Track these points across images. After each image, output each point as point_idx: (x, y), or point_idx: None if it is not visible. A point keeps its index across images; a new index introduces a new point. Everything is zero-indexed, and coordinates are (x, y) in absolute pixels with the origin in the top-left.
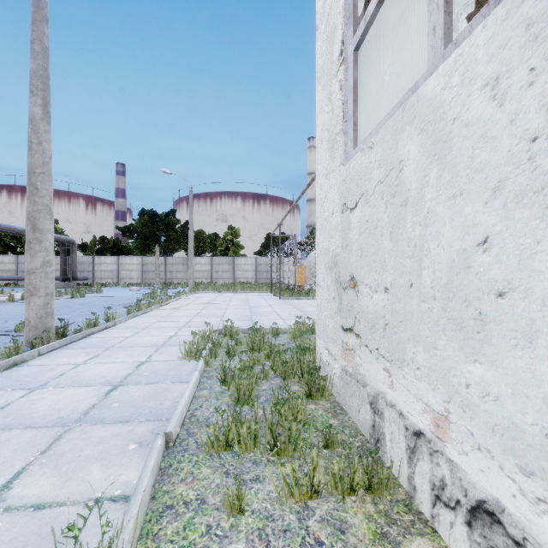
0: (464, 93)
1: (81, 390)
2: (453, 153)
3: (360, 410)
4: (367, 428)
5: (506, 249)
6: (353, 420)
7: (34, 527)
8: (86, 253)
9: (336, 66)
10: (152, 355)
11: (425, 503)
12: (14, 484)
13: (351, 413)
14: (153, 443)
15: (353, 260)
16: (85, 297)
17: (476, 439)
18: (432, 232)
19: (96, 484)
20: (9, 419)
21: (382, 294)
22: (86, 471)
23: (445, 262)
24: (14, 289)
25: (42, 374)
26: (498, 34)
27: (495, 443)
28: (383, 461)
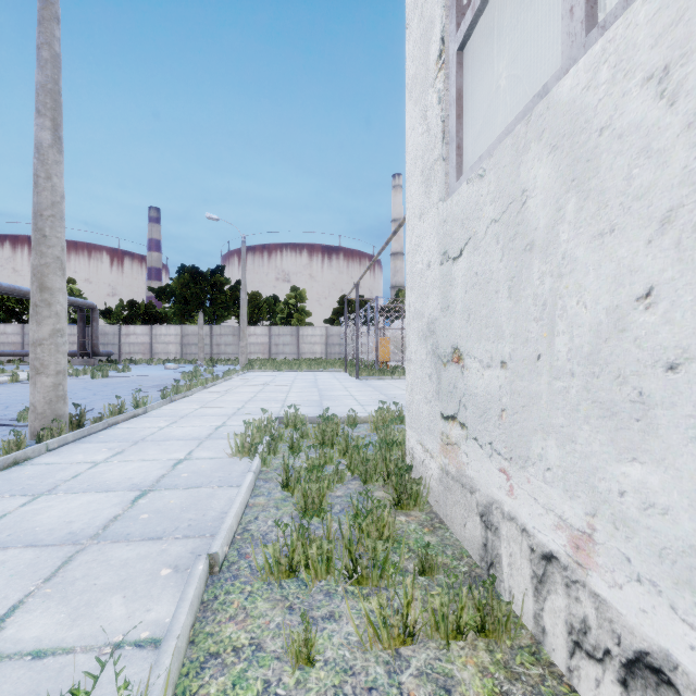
0: (616, 92)
1: (100, 496)
2: (600, 176)
3: (467, 524)
4: (476, 548)
5: (680, 304)
6: (456, 537)
7: (31, 683)
8: (110, 322)
9: (433, 72)
10: (193, 451)
11: (560, 652)
12: (6, 622)
13: (454, 528)
14: (193, 567)
15: (456, 326)
16: (108, 377)
17: (634, 567)
18: (570, 284)
19: (116, 623)
20: (5, 534)
21: (497, 369)
22: (104, 605)
23: (588, 324)
24: (20, 367)
25: (50, 476)
26: (668, 6)
27: (663, 574)
28: (498, 593)
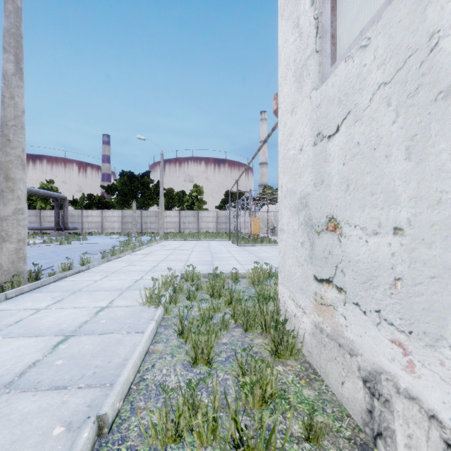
0: None
1: (30, 341)
2: None
3: (345, 383)
4: (358, 410)
5: None
6: (332, 391)
7: None
8: (76, 208)
9: None
10: (114, 300)
11: None
12: None
13: (329, 382)
14: (77, 435)
15: (332, 197)
16: (71, 244)
17: None
18: None
19: None
20: None
21: (388, 236)
22: None
23: None
24: None
25: None
26: None
27: None
28: None
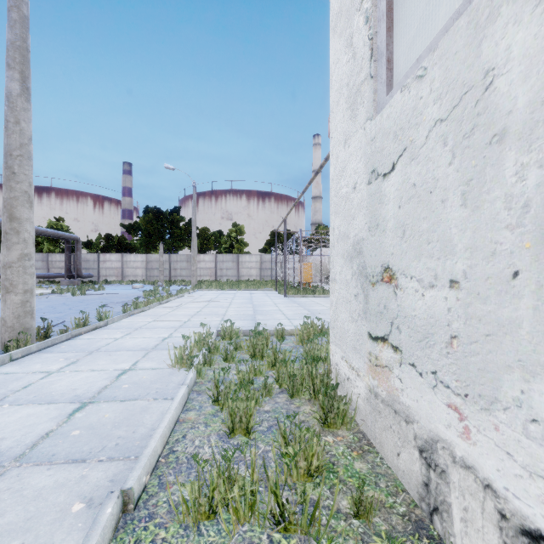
0: None
1: (41, 408)
2: None
3: (401, 454)
4: (414, 484)
5: None
6: (387, 464)
7: None
8: (91, 251)
9: None
10: (139, 362)
11: None
12: None
13: (384, 453)
14: (100, 510)
15: (387, 244)
16: (86, 294)
17: None
18: None
19: None
20: None
21: (444, 290)
22: None
23: None
24: None
25: (3, 386)
26: None
27: None
28: None
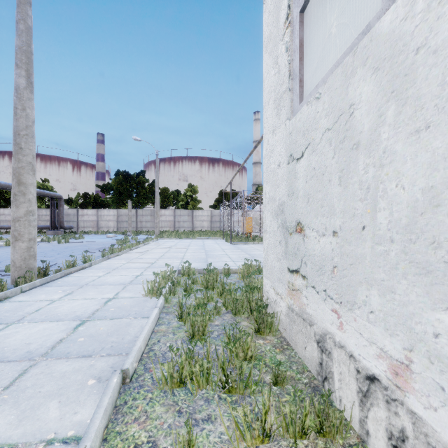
0: (431, 17)
1: (53, 324)
2: (416, 85)
3: (307, 347)
4: (314, 365)
5: None
6: (299, 356)
7: None
8: (71, 207)
9: (282, 30)
10: (119, 293)
11: None
12: None
13: (297, 349)
14: (109, 380)
15: (299, 207)
16: (69, 242)
17: None
18: (389, 172)
19: (51, 423)
20: None
21: (330, 237)
22: (44, 408)
23: (406, 202)
24: None
25: (20, 310)
26: None
27: None
28: (331, 400)
